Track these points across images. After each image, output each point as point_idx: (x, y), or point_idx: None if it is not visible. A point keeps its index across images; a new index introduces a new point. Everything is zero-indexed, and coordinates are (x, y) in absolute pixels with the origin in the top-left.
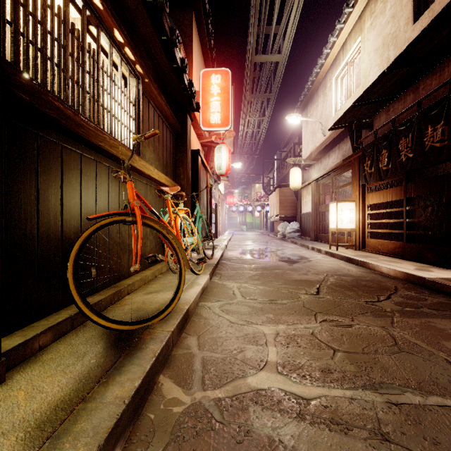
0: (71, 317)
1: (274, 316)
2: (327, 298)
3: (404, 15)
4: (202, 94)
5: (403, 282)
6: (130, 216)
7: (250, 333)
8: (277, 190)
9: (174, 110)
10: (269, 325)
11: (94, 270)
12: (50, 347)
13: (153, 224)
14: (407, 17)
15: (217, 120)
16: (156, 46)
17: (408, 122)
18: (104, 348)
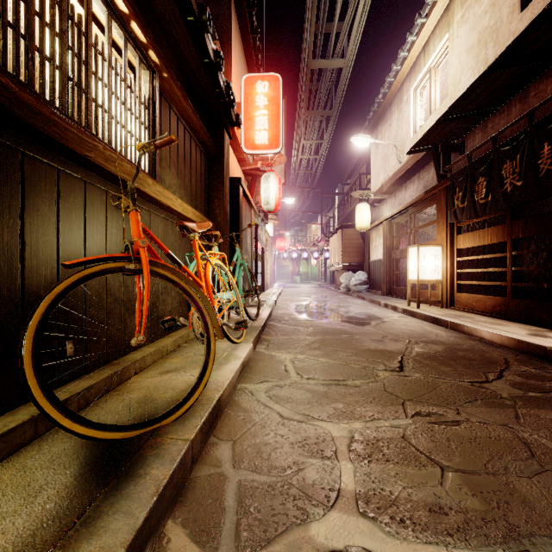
0: (33, 419)
1: (344, 406)
2: (415, 377)
3: (508, 1)
4: (244, 107)
5: (513, 352)
6: (132, 262)
7: (311, 436)
8: (339, 232)
9: (206, 124)
10: (338, 423)
11: (70, 345)
12: None
13: (169, 274)
14: (512, 4)
15: (264, 140)
16: (179, 29)
17: (515, 140)
18: (76, 476)
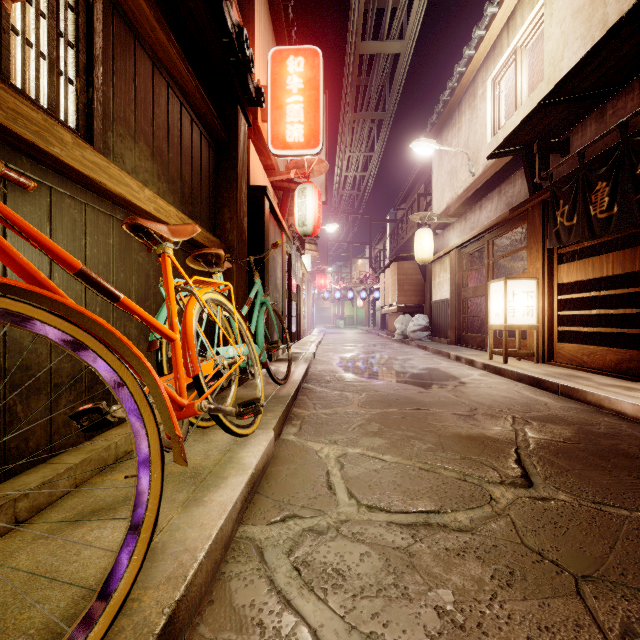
0: None
1: (457, 600)
2: (563, 501)
3: None
4: (272, 91)
5: None
6: None
7: None
8: (393, 265)
9: (211, 95)
10: None
11: None
12: None
13: (45, 315)
14: None
15: (298, 136)
16: None
17: None
18: None
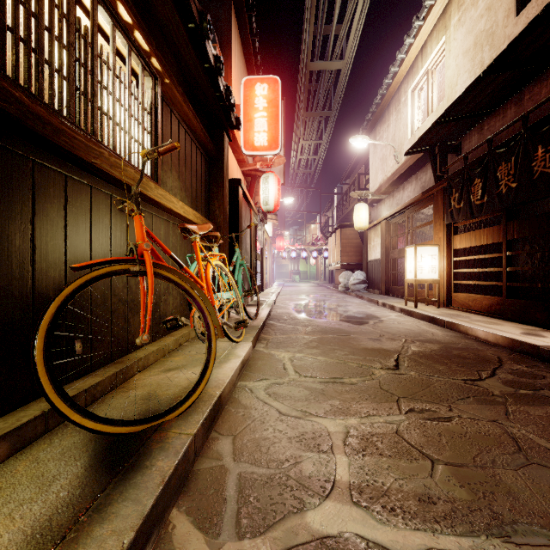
0: (44, 414)
1: (341, 402)
2: (410, 375)
3: (504, 6)
4: (244, 109)
5: (507, 350)
6: (136, 264)
7: (308, 432)
8: (338, 231)
9: (207, 127)
10: (335, 419)
11: (78, 344)
12: (3, 465)
13: (172, 275)
14: (508, 8)
15: (263, 141)
16: (181, 36)
17: (510, 143)
18: (86, 467)
